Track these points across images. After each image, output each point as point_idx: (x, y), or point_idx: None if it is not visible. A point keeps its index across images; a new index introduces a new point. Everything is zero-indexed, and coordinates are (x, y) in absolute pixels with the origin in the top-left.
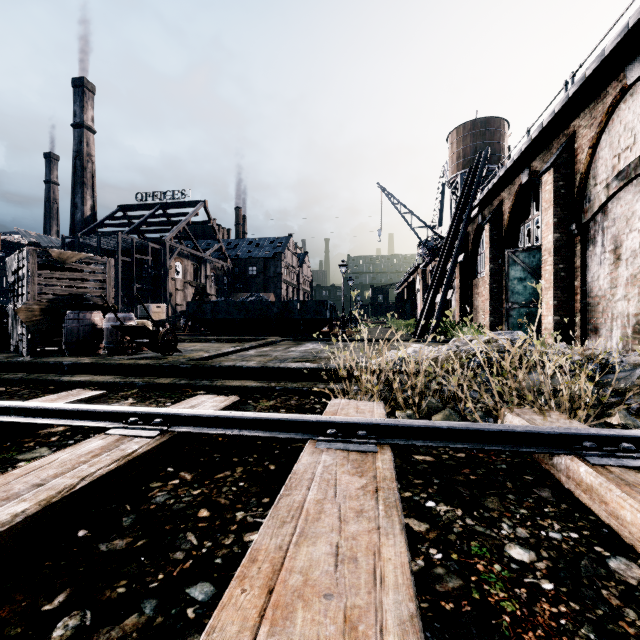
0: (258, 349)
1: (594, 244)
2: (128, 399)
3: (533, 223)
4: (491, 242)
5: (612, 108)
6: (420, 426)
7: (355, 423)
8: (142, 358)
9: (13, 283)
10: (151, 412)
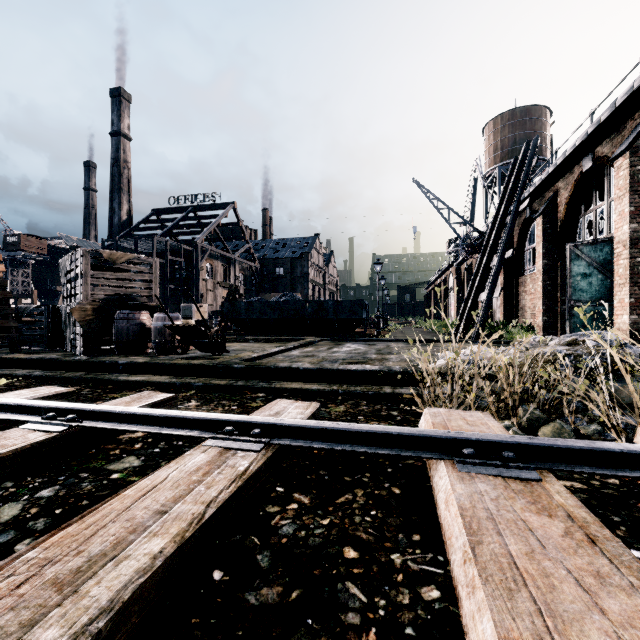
0: (300, 349)
1: None
2: (191, 401)
3: (595, 214)
4: (544, 236)
5: None
6: (583, 448)
7: (495, 441)
8: (190, 358)
9: (66, 284)
10: (247, 421)
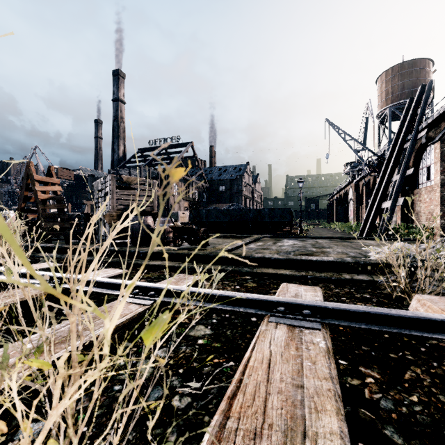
0: (254, 243)
1: None
2: None
3: None
4: (442, 157)
5: None
6: None
7: None
8: (182, 249)
9: (98, 198)
10: (294, 303)
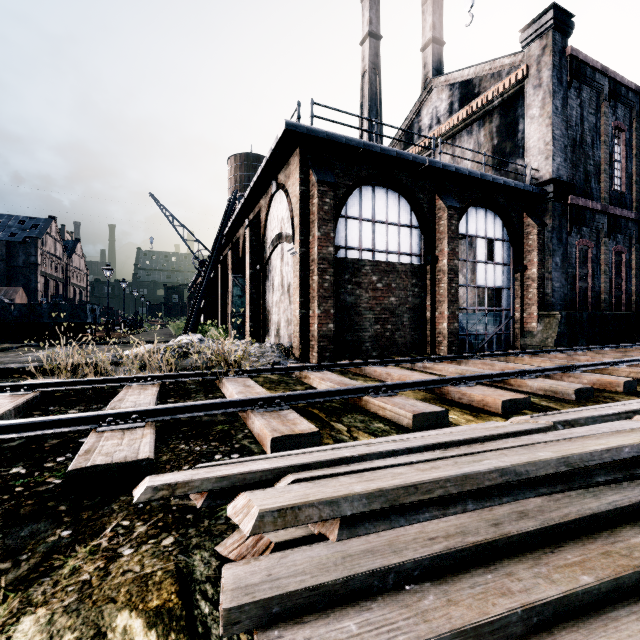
0: None
1: (268, 279)
2: None
3: None
4: (232, 265)
5: (270, 203)
6: (61, 382)
7: (24, 384)
8: None
9: None
10: None
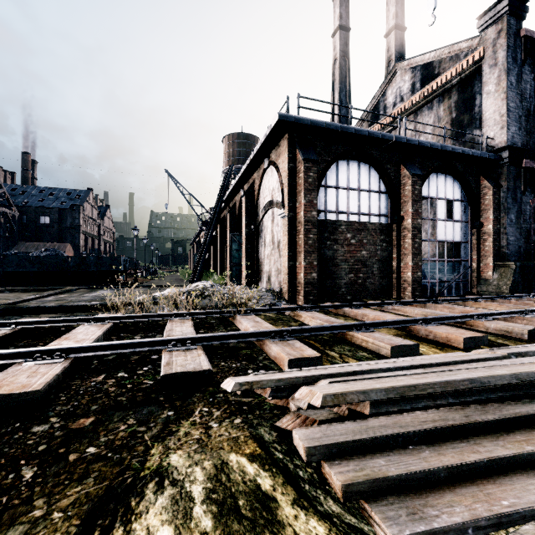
0: (56, 296)
1: (260, 237)
2: None
3: None
4: (230, 225)
5: (262, 176)
6: (126, 316)
7: (102, 317)
8: None
9: None
10: (5, 322)
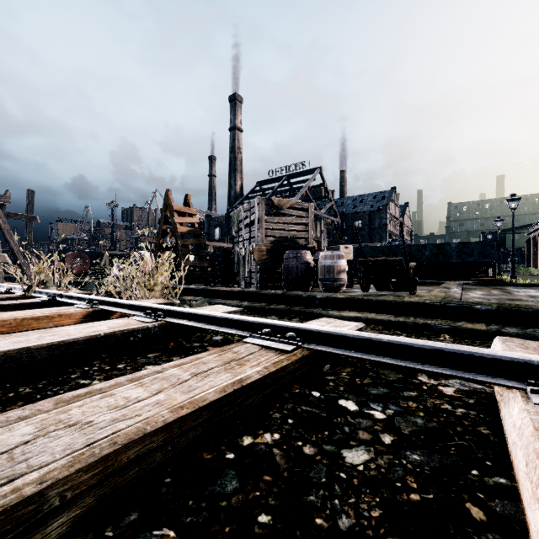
0: (469, 292)
1: None
2: None
3: None
4: None
5: None
6: None
7: None
8: None
9: (238, 231)
10: None
